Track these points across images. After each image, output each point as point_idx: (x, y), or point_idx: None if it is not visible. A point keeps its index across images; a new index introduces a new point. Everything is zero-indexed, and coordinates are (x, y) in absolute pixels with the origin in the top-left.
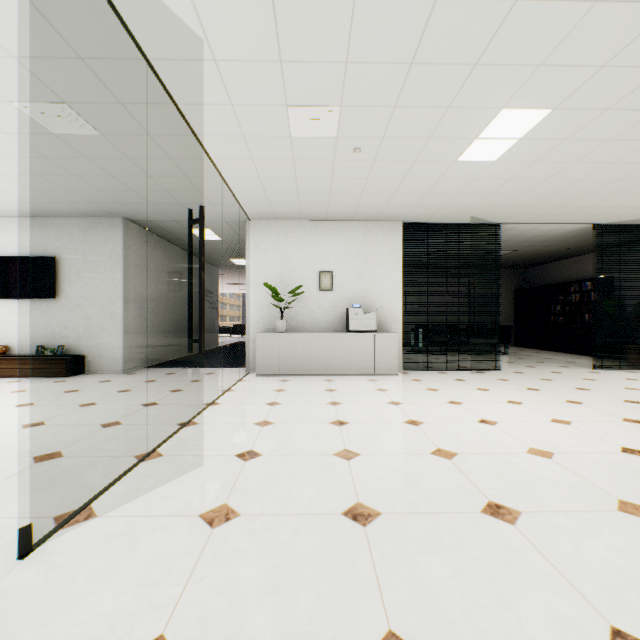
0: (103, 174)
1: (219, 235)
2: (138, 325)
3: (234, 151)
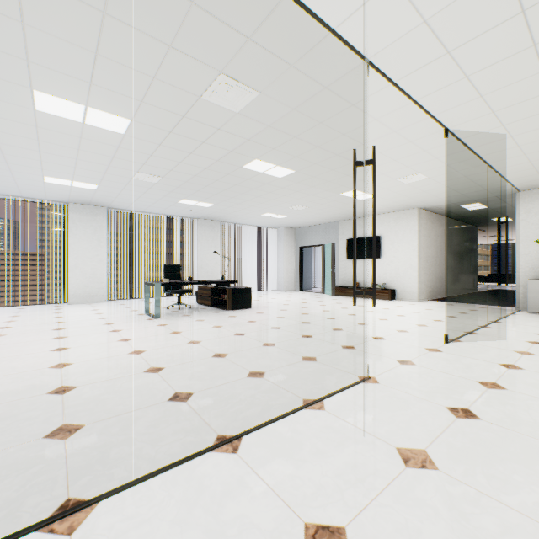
0: (419, 192)
1: (485, 205)
2: (424, 273)
3: (514, 162)
